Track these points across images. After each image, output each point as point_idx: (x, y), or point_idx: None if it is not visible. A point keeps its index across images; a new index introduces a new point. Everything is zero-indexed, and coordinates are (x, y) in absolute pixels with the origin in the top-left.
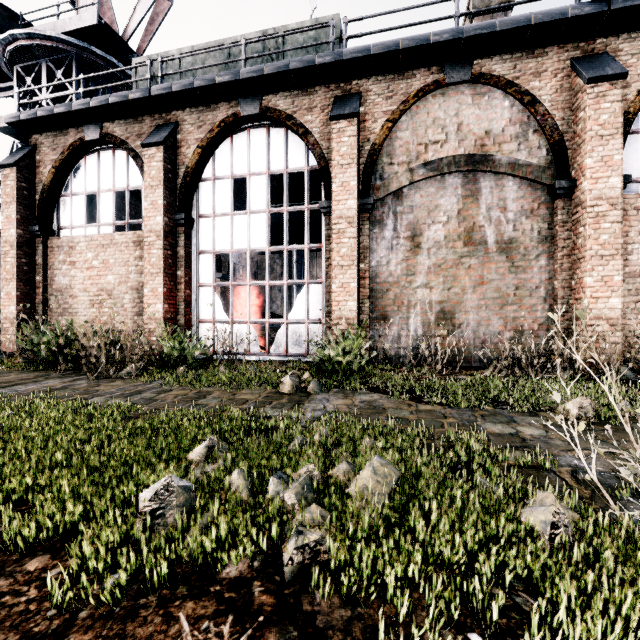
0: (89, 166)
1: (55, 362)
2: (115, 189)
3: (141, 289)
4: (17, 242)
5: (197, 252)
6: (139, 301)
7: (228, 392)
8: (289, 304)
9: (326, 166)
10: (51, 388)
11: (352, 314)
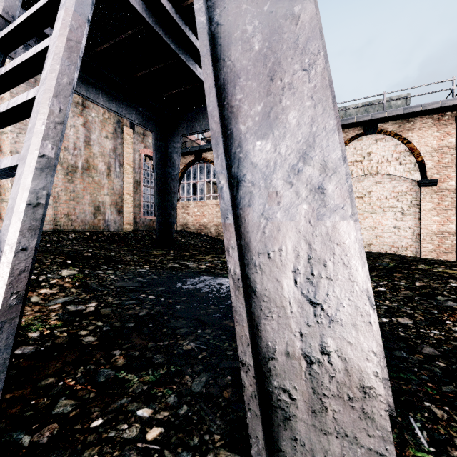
0: None
1: None
2: None
3: None
4: None
5: None
6: None
7: None
8: None
9: None
10: None
11: None
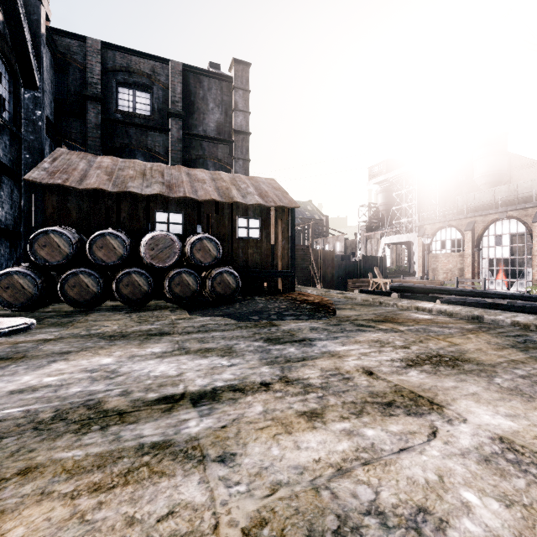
0: (442, 232)
1: None
2: (451, 239)
3: (461, 269)
4: (422, 256)
5: (481, 258)
6: (460, 273)
7: None
8: None
9: (532, 233)
10: None
11: None
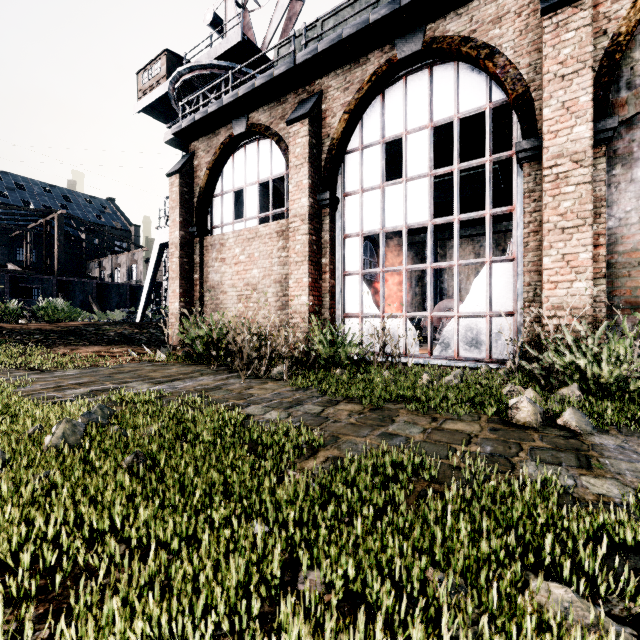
0: (236, 163)
1: (209, 356)
2: (259, 181)
3: (284, 282)
4: (180, 243)
5: (342, 236)
6: (282, 294)
7: (421, 414)
8: (421, 300)
9: (525, 91)
10: (205, 387)
11: (582, 301)
